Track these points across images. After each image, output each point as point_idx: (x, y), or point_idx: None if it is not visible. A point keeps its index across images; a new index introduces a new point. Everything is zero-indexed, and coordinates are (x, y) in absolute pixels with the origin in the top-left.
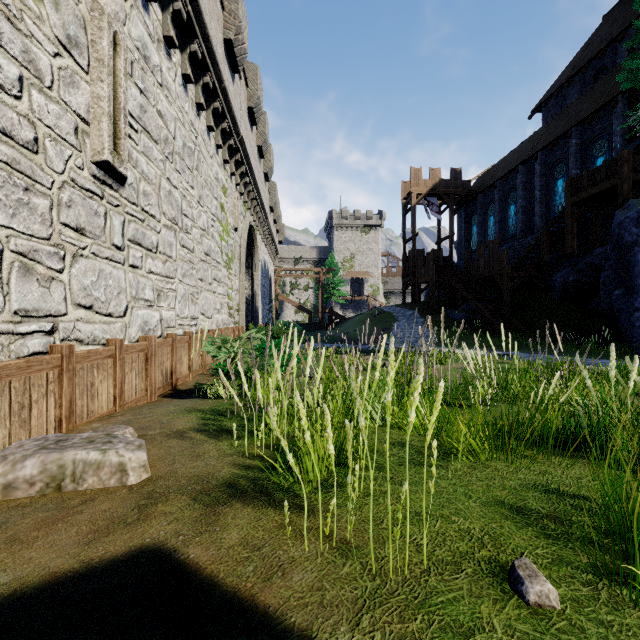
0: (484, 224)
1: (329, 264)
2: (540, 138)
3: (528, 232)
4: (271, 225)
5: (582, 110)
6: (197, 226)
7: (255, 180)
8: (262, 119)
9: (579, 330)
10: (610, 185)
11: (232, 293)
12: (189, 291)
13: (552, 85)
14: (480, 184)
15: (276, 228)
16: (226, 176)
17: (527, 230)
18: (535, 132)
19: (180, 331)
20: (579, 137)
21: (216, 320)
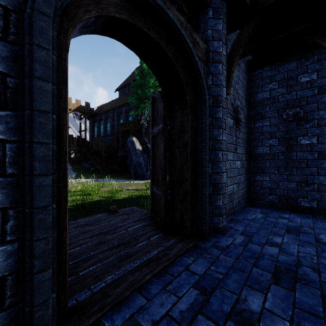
0: (99, 127)
1: None
2: (117, 102)
3: (113, 135)
4: None
5: (127, 99)
6: None
7: None
8: None
9: (123, 170)
10: (129, 128)
11: None
12: None
13: (122, 83)
14: (98, 110)
15: None
16: None
17: (113, 134)
18: (116, 98)
19: None
20: (126, 108)
21: None
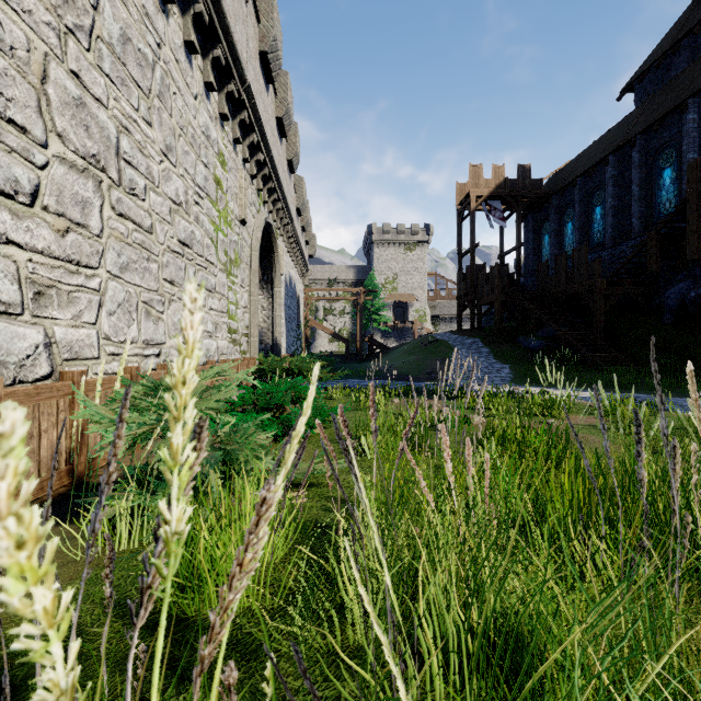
0: (559, 232)
1: (369, 285)
2: (637, 120)
3: (621, 239)
4: (298, 232)
5: (700, 76)
6: (161, 192)
7: (273, 162)
8: (283, 82)
9: None
10: None
11: (237, 310)
12: (140, 297)
13: (648, 56)
14: (553, 184)
15: (305, 238)
16: (226, 141)
17: (619, 236)
18: (628, 115)
19: (114, 366)
20: (697, 111)
21: (205, 348)
